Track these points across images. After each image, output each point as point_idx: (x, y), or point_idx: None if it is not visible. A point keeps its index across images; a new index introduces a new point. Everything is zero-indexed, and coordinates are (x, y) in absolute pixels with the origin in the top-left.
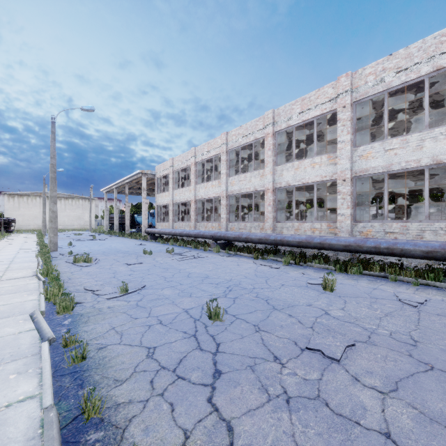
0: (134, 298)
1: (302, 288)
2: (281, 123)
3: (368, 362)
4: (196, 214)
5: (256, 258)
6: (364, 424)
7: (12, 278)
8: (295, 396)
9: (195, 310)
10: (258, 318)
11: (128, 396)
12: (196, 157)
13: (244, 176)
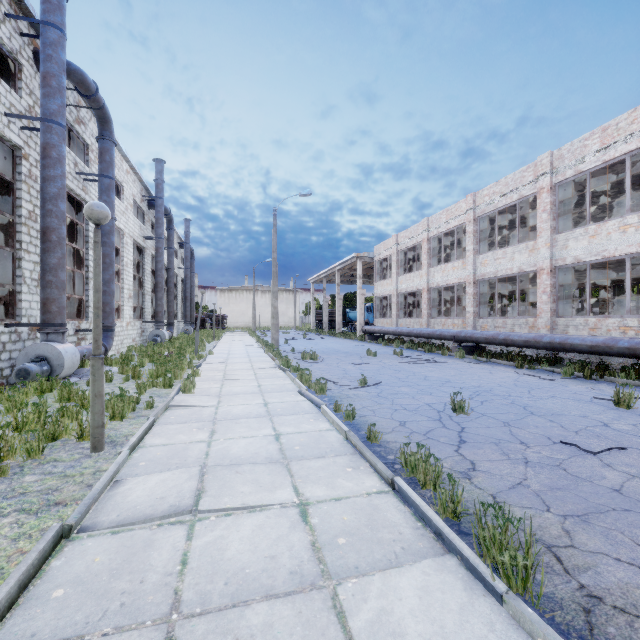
0: (373, 391)
1: (580, 402)
2: (565, 170)
3: (633, 460)
4: (430, 308)
5: (519, 366)
6: (596, 482)
7: (261, 368)
8: (535, 461)
9: (437, 405)
10: (509, 418)
11: (393, 439)
12: (429, 230)
13: (502, 252)
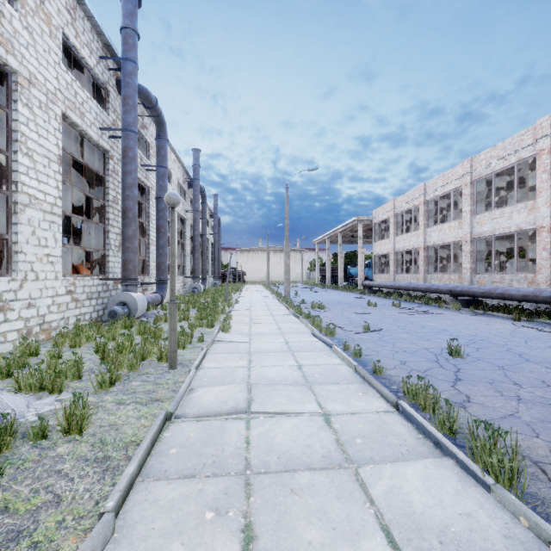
0: (375, 335)
1: None
2: None
3: None
4: (426, 265)
5: (516, 319)
6: None
7: (278, 314)
8: (527, 399)
9: (434, 349)
10: (504, 363)
11: (395, 374)
12: (425, 194)
13: (499, 212)
